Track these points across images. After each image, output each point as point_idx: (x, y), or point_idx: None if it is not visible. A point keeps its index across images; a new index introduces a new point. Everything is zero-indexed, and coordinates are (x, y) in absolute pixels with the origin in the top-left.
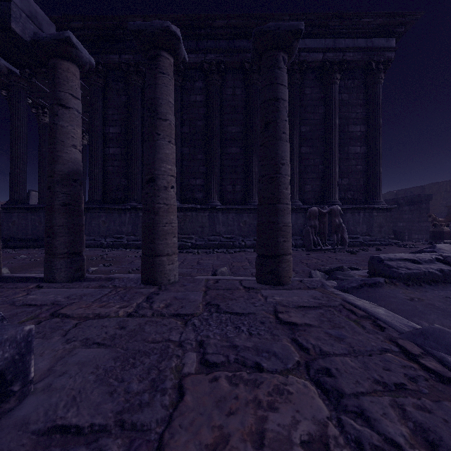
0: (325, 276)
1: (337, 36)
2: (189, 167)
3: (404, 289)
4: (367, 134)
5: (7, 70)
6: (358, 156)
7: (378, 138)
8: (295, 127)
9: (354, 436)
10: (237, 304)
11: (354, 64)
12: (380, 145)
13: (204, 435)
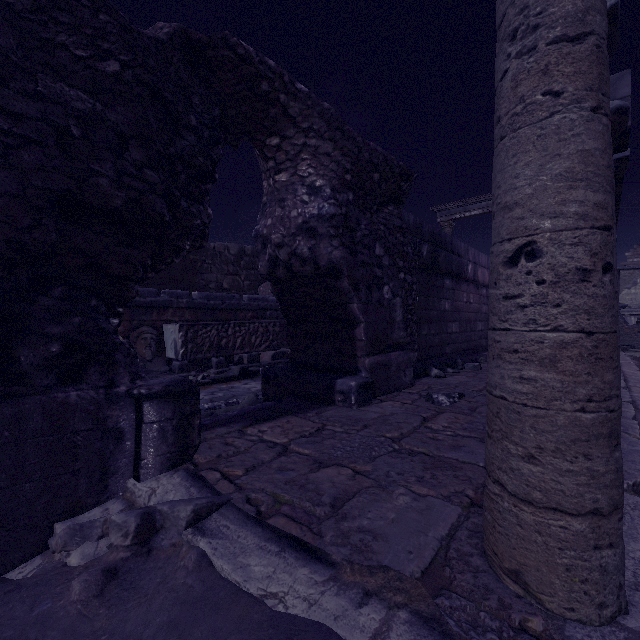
0: None
1: None
2: None
3: None
4: None
5: (614, 162)
6: None
7: None
8: None
9: (253, 435)
10: (408, 465)
11: None
12: None
13: (294, 421)
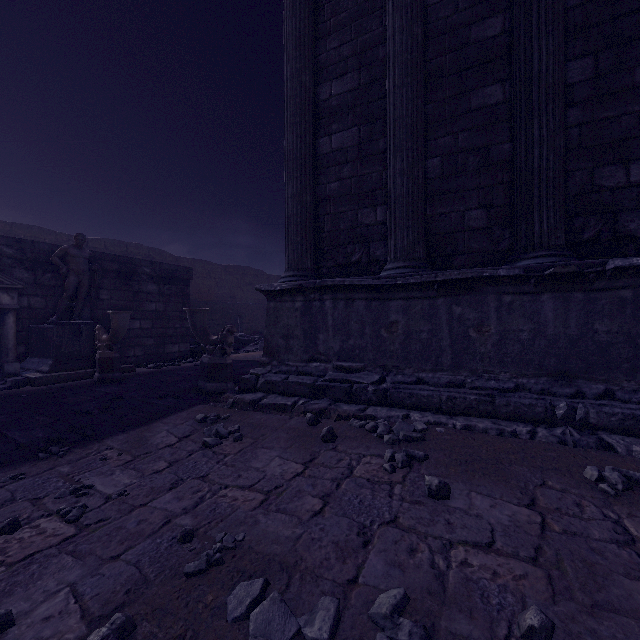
0: None
1: None
2: None
3: None
4: None
5: None
6: None
7: None
8: None
9: None
10: None
11: None
12: None
13: None
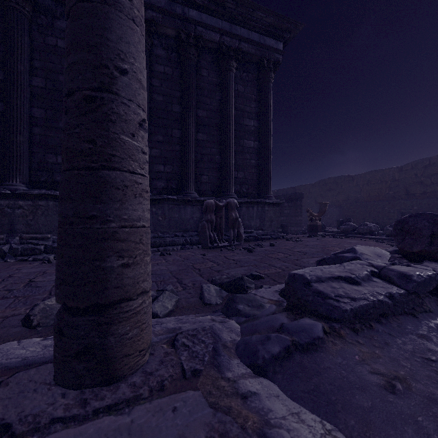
0: (221, 293)
1: (233, 22)
2: (46, 137)
3: (355, 344)
4: (260, 130)
5: None
6: (252, 150)
7: (269, 135)
8: (191, 109)
9: None
10: None
11: (248, 56)
12: (270, 142)
13: None
